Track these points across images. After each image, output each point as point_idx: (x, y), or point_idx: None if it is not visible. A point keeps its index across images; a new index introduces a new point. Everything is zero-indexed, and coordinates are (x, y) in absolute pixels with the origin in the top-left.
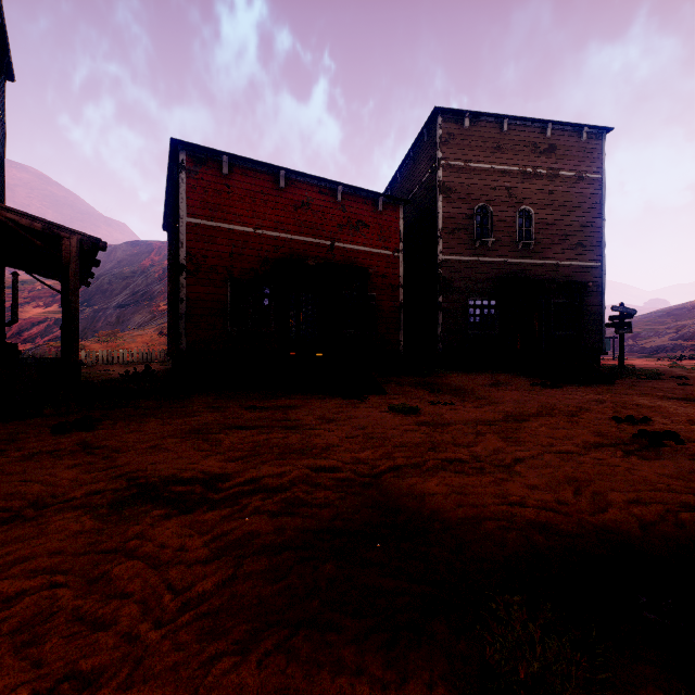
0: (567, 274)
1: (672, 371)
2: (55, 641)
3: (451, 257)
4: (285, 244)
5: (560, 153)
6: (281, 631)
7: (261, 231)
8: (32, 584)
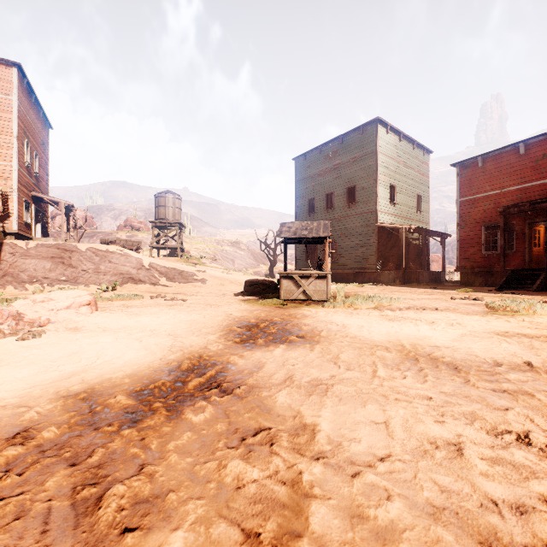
0: None
1: None
2: None
3: None
4: (525, 191)
5: None
6: None
7: (505, 190)
8: None
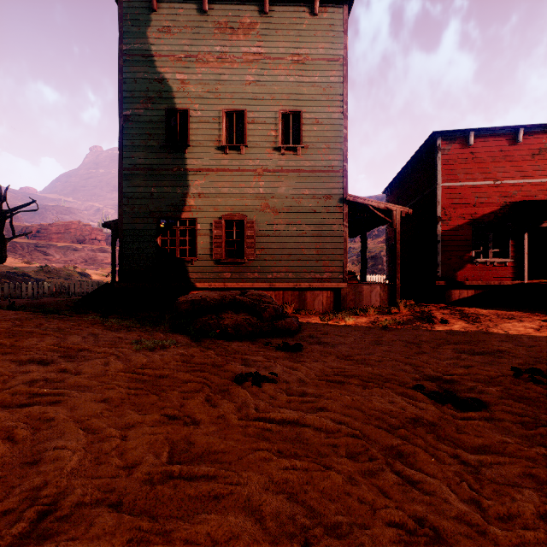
0: None
1: None
2: None
3: None
4: (521, 189)
5: None
6: None
7: (499, 182)
8: None
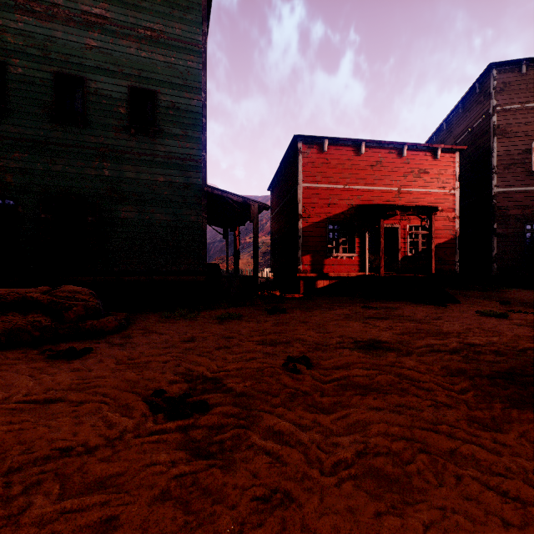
0: None
1: None
2: (416, 391)
3: (506, 189)
4: (364, 194)
5: None
6: (533, 406)
7: (347, 187)
8: (371, 372)
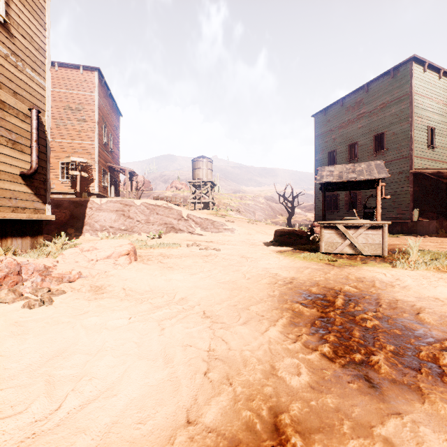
0: None
1: None
2: None
3: None
4: None
5: None
6: None
7: None
8: None
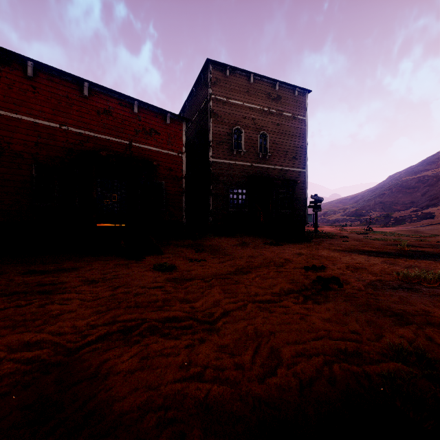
0: (287, 175)
1: (341, 233)
2: None
3: (218, 160)
4: (89, 140)
5: (283, 101)
6: None
7: (66, 128)
8: None
